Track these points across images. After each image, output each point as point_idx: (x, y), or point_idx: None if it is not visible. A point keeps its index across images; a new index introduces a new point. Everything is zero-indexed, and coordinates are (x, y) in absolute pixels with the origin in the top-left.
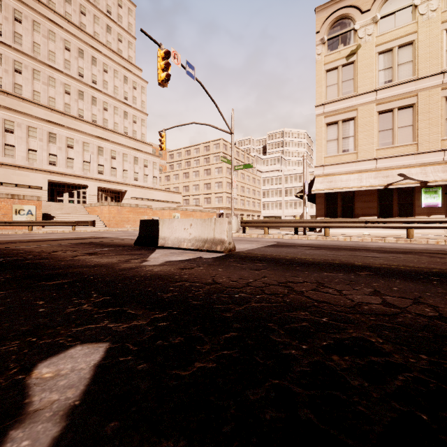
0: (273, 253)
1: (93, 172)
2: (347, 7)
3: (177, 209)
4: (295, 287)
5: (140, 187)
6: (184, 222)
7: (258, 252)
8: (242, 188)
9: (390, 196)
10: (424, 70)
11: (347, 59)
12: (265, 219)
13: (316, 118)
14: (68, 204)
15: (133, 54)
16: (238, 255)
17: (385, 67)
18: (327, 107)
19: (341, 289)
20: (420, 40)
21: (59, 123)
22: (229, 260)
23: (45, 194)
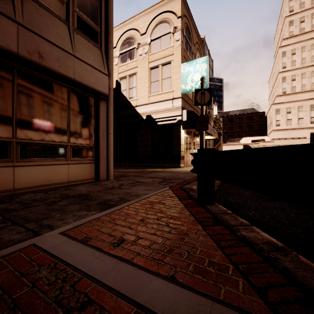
0: None
1: None
2: None
3: None
4: None
5: None
6: None
7: None
8: None
9: None
10: None
11: None
12: None
13: None
14: None
15: None
16: None
17: None
18: None
19: None
20: None
21: None
22: None
23: (308, 141)
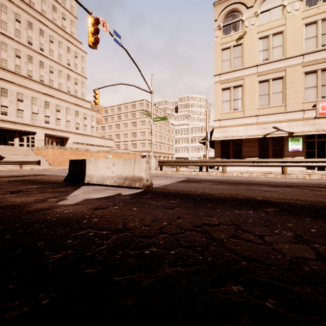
0: (185, 188)
1: (41, 121)
2: (237, 3)
3: (110, 151)
4: (212, 232)
5: (81, 134)
6: (107, 162)
7: (172, 187)
8: (160, 136)
9: (266, 143)
10: (290, 52)
11: (237, 42)
12: (177, 160)
13: (215, 84)
14: (17, 147)
15: (75, 31)
16: (154, 191)
17: (264, 49)
18: (223, 77)
19: (262, 234)
20: (288, 31)
21: (10, 80)
22: (145, 197)
23: None
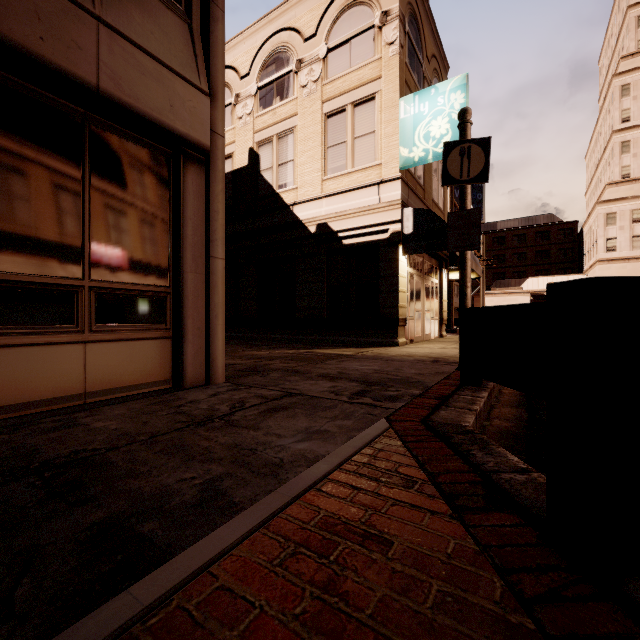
0: None
1: None
2: None
3: None
4: None
5: None
6: None
7: None
8: None
9: None
10: None
11: None
12: None
13: None
14: None
15: None
16: None
17: None
18: None
19: None
20: None
21: None
22: None
23: None
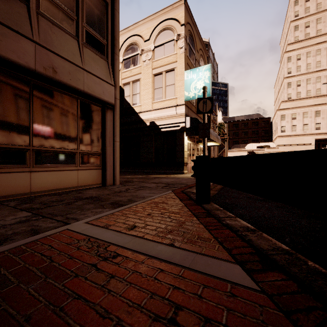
0: None
1: None
2: None
3: None
4: None
5: None
6: None
7: None
8: None
9: None
10: None
11: None
12: None
13: None
14: None
15: None
16: None
17: None
18: None
19: None
20: None
21: (323, 102)
22: None
23: (313, 147)
